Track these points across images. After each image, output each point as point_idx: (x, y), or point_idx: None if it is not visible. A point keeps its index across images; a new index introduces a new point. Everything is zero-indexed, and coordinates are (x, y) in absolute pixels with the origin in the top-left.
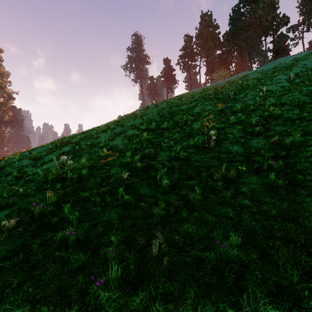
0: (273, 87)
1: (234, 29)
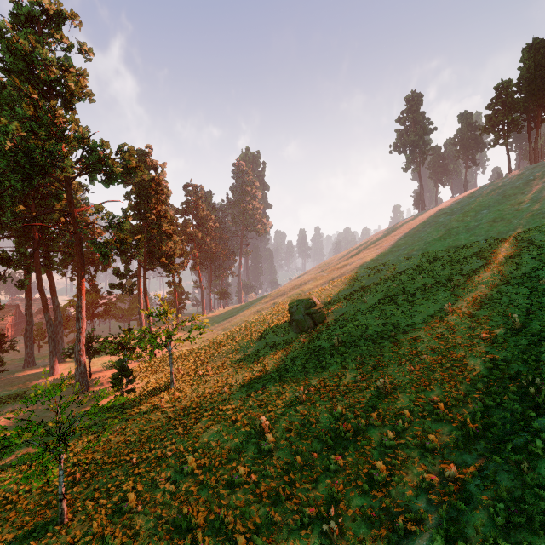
0: None
1: None
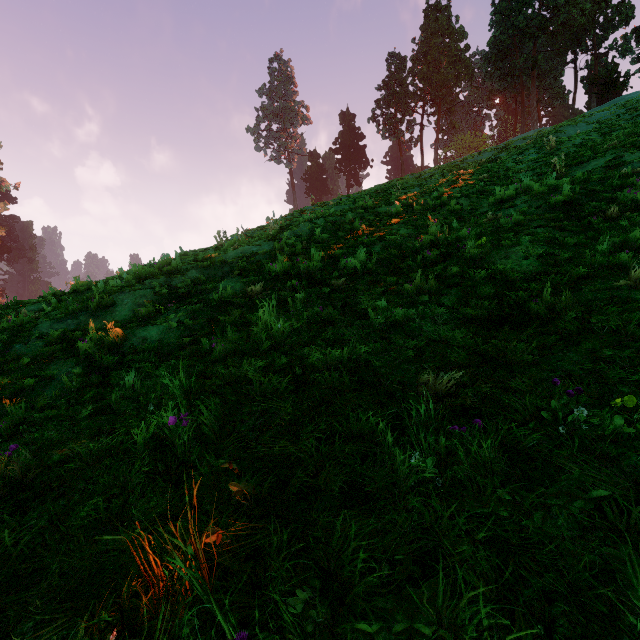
0: None
1: (505, 36)
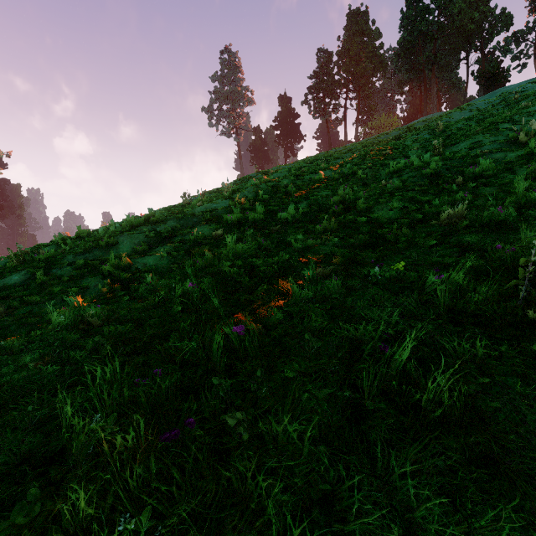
0: None
1: (411, 37)
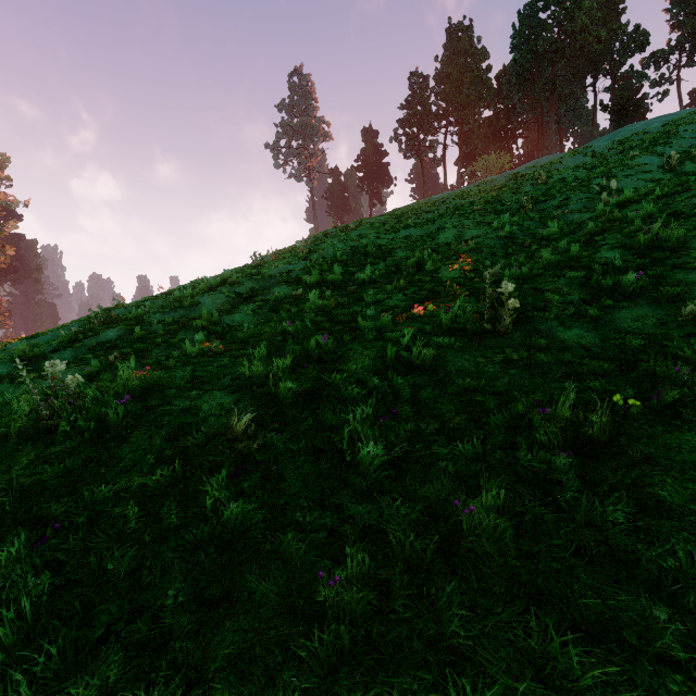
0: (630, 184)
1: (524, 60)
